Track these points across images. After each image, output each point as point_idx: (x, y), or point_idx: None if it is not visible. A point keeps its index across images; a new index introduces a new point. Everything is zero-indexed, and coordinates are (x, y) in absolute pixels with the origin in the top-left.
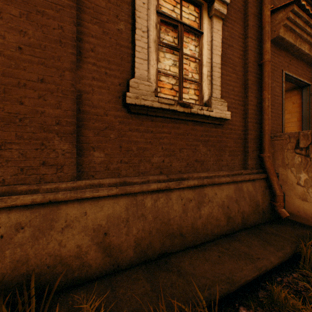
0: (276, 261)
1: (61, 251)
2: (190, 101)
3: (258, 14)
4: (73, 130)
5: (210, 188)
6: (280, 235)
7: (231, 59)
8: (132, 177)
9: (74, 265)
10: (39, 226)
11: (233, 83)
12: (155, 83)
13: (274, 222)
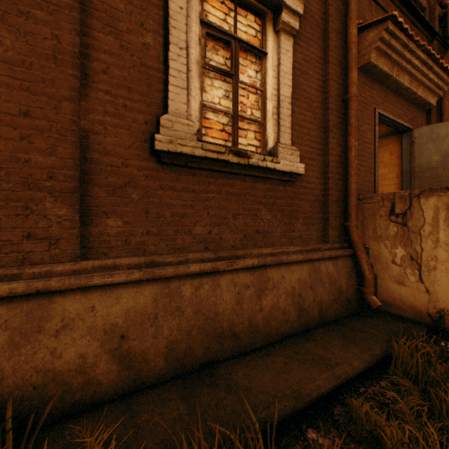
0: (360, 366)
1: (55, 364)
2: (249, 148)
3: (342, 31)
4: (75, 187)
5: (276, 270)
6: (369, 331)
7: (306, 91)
8: (163, 255)
9: (75, 384)
10: (20, 329)
11: (308, 125)
12: (199, 122)
13: (362, 314)
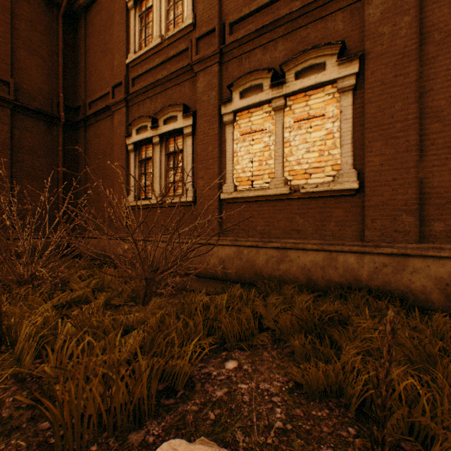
0: None
1: (410, 285)
2: None
3: None
4: (416, 208)
5: None
6: None
7: None
8: None
9: (420, 298)
10: (395, 267)
11: None
12: None
13: None
